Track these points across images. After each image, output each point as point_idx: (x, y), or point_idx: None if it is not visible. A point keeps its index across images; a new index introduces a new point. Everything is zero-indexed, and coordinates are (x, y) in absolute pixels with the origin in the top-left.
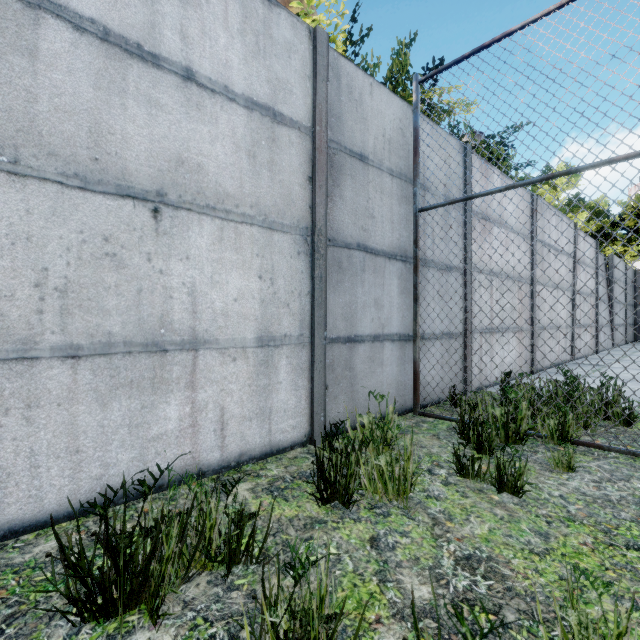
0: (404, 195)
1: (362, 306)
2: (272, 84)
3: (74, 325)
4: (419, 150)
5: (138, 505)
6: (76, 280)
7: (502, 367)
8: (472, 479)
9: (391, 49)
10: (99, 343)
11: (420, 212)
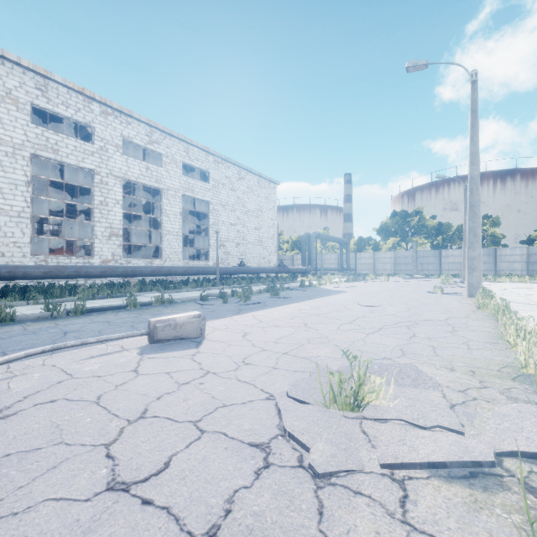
0: None
1: (535, 267)
2: (522, 253)
3: (507, 269)
4: None
5: None
6: (508, 267)
7: None
8: None
9: None
10: (509, 270)
11: None
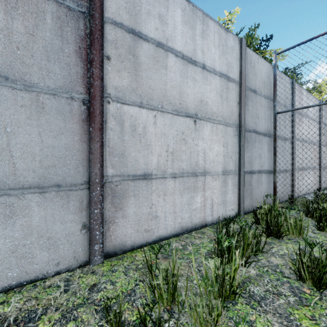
0: (269, 106)
1: (254, 157)
2: (227, 65)
3: (174, 165)
4: (277, 85)
5: (192, 234)
6: (175, 149)
7: (307, 187)
8: (325, 232)
9: (246, 33)
10: (180, 172)
11: (277, 114)
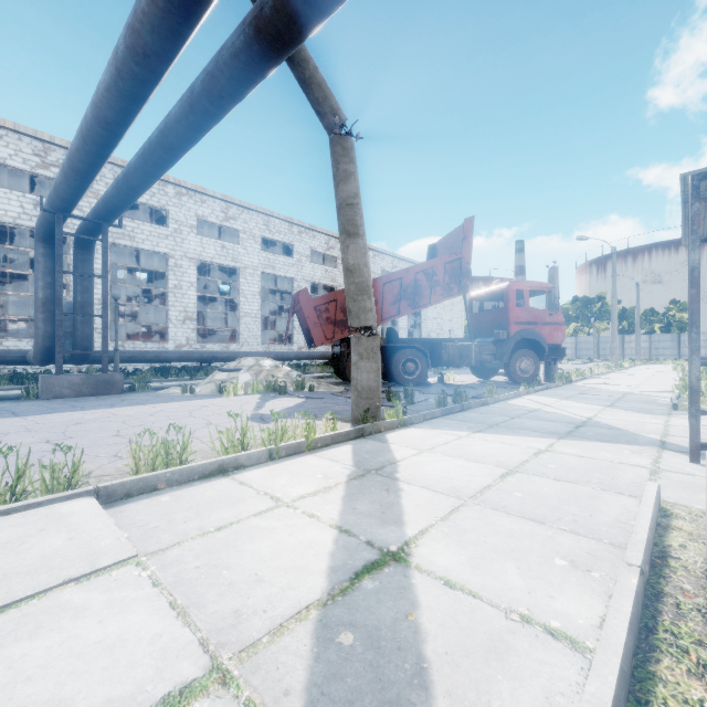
0: None
1: None
2: (705, 338)
3: None
4: None
5: None
6: None
7: None
8: None
9: None
10: None
11: None
